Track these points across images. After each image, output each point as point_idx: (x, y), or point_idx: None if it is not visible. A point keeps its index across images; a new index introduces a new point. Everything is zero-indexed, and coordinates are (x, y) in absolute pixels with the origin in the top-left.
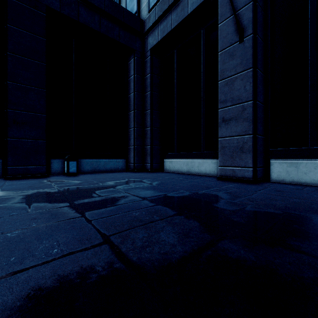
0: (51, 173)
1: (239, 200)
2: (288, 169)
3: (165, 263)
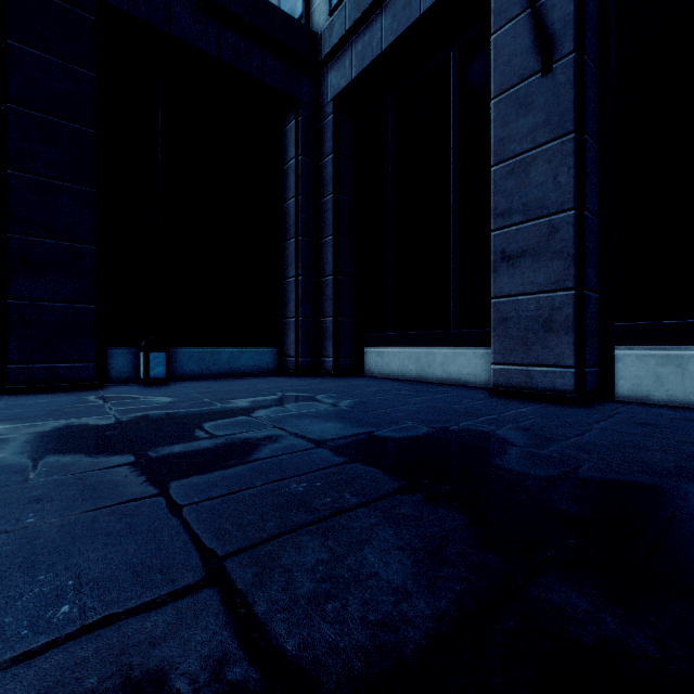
0: (110, 379)
1: (554, 449)
2: (659, 371)
3: (384, 662)
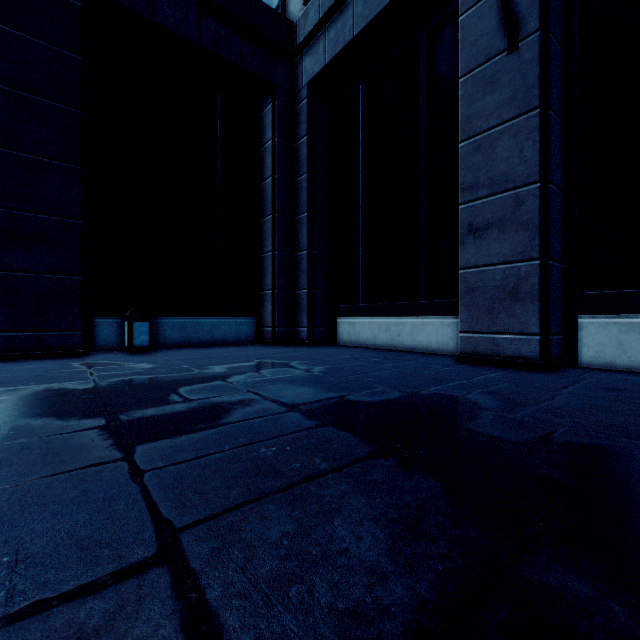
0: (97, 348)
1: (526, 413)
2: (622, 339)
3: None
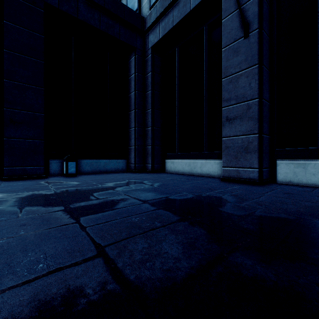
0: (50, 174)
1: (246, 203)
2: (295, 170)
3: (169, 283)
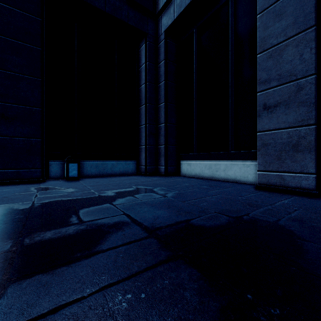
0: (50, 177)
1: None
2: None
3: None
